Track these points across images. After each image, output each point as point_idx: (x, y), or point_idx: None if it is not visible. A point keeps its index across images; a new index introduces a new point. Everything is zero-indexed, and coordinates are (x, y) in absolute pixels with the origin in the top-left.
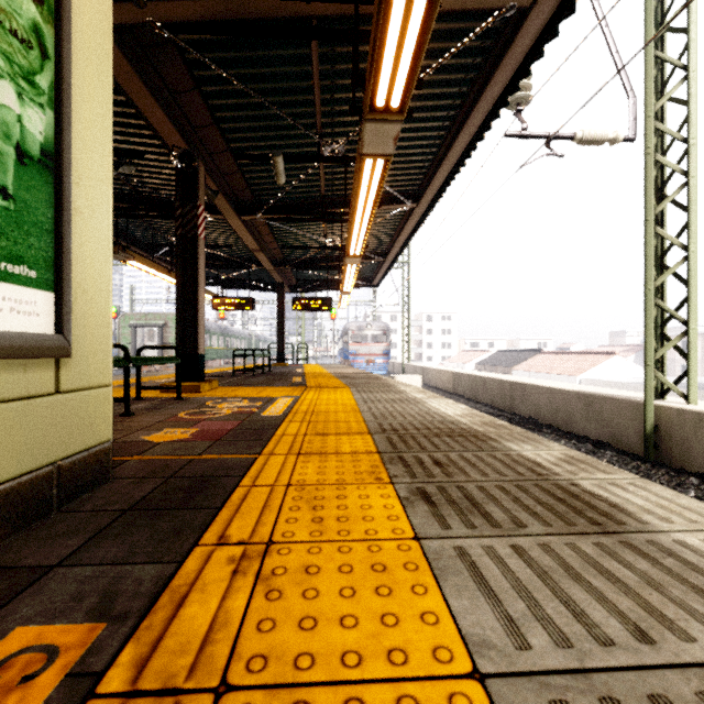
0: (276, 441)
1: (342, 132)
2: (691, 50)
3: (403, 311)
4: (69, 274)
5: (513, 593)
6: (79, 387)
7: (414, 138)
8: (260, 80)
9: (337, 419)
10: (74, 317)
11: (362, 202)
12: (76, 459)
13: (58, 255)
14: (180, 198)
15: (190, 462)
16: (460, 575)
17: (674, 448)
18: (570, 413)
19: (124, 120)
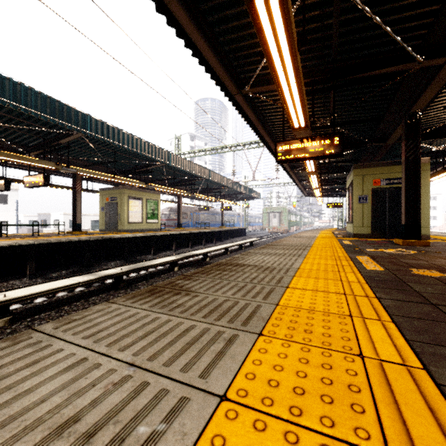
0: None
1: None
2: None
3: None
4: None
5: None
6: None
7: None
8: None
9: None
10: None
11: None
12: None
13: None
14: None
15: None
16: (445, 237)
17: None
18: None
19: None
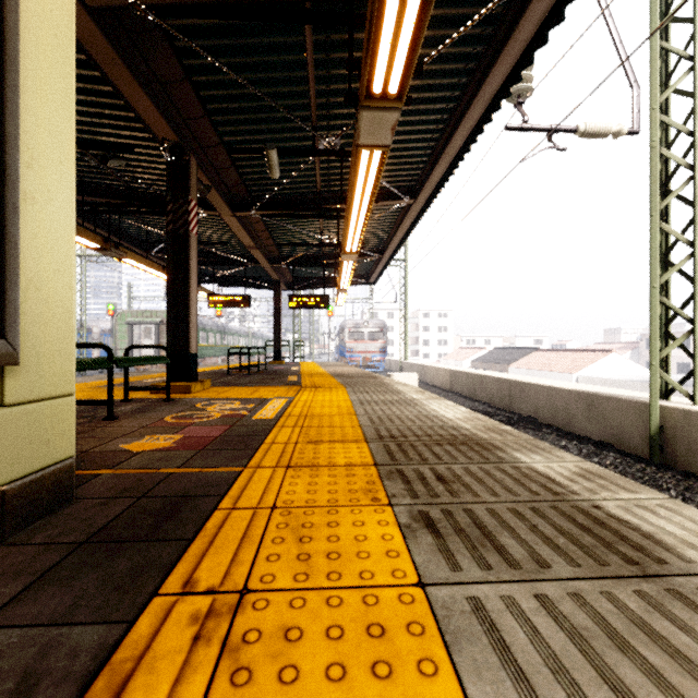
0: (265, 451)
1: (338, 125)
2: (697, 40)
3: (399, 309)
4: (15, 268)
5: (547, 673)
6: (31, 399)
7: (411, 131)
8: (252, 70)
9: (331, 424)
10: (24, 318)
11: (358, 197)
12: (27, 481)
13: (0, 246)
14: (172, 193)
15: (168, 477)
16: (477, 643)
17: (680, 450)
18: (570, 412)
19: (113, 112)
